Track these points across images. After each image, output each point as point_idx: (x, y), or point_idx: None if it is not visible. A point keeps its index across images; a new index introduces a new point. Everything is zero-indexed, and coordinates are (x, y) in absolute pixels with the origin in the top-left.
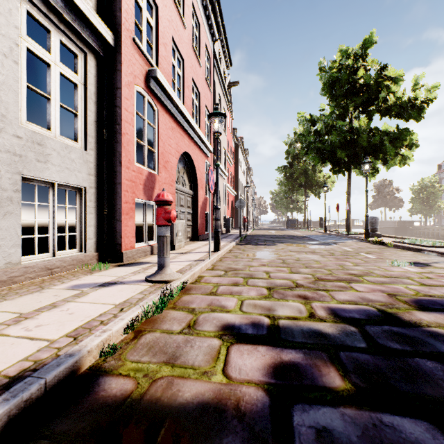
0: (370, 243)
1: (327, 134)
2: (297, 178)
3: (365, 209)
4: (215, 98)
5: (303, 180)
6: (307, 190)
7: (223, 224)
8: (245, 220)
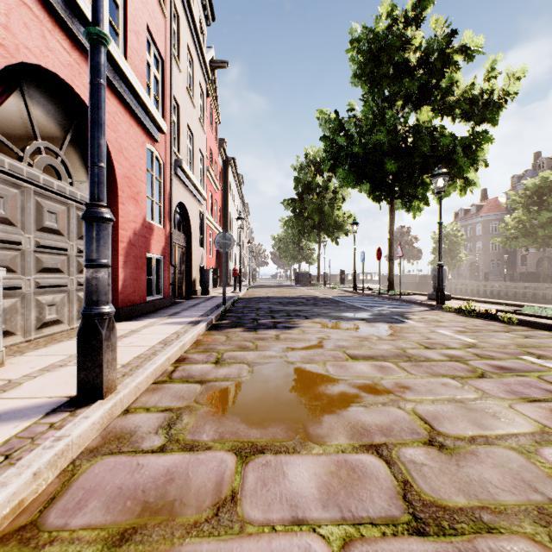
0: (458, 315)
1: (366, 136)
2: (309, 216)
3: (439, 255)
4: (179, 48)
5: (318, 218)
6: (322, 233)
7: (200, 279)
8: (237, 274)
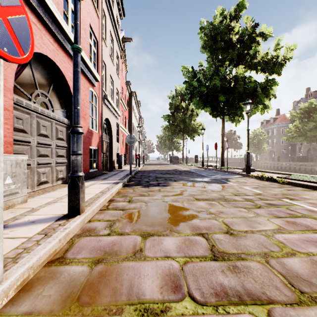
0: (257, 179)
1: (209, 81)
2: (177, 125)
3: (247, 147)
4: (106, 34)
5: (182, 126)
6: (185, 134)
7: (116, 160)
8: (137, 157)
